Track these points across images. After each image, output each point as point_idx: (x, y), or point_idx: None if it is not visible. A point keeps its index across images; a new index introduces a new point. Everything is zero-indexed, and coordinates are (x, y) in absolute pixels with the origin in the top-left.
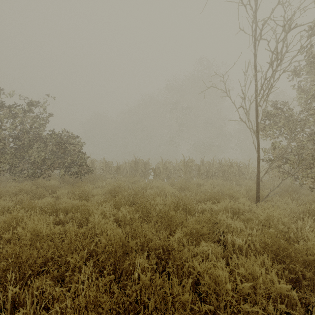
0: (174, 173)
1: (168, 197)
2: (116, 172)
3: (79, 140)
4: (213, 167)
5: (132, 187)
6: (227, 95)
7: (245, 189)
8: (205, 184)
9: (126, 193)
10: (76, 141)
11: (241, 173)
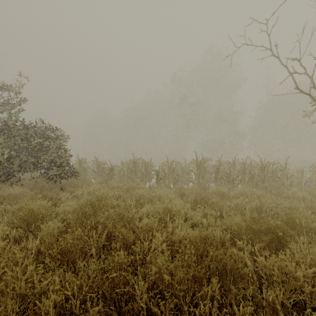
0: (182, 176)
1: (177, 223)
2: (109, 174)
3: (63, 134)
4: (234, 168)
5: (123, 199)
6: (272, 54)
7: (306, 207)
8: (232, 194)
9: (105, 214)
10: (59, 135)
11: (276, 178)
